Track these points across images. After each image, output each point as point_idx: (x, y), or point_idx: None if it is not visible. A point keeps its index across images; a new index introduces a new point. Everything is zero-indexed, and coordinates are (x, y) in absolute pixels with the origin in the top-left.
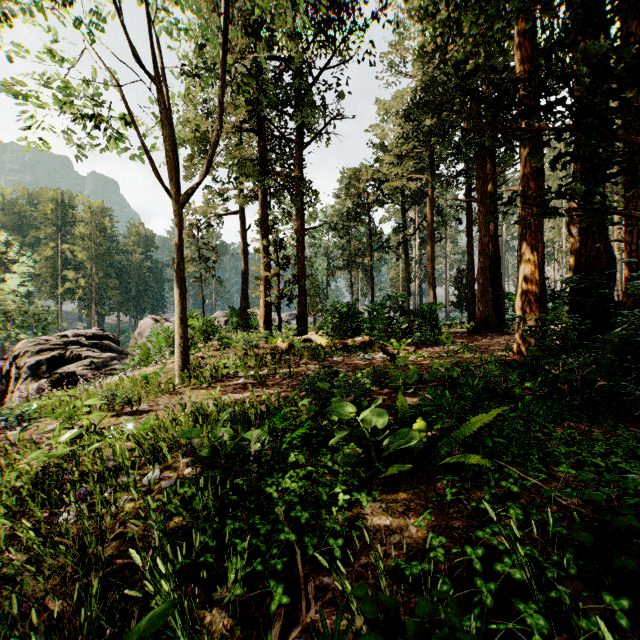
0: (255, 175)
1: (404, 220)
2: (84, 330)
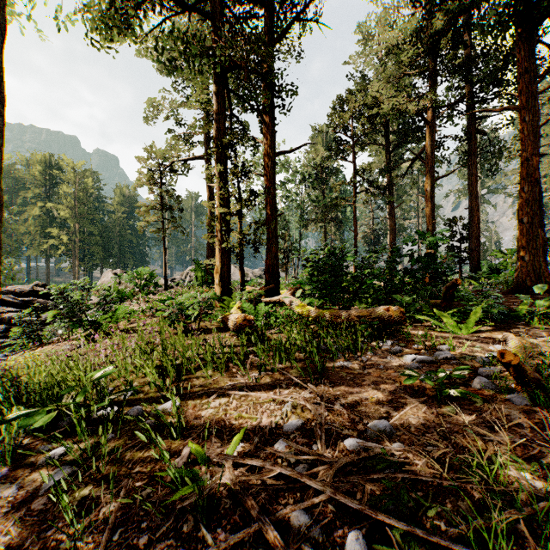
0: (196, 45)
1: (389, 161)
2: (21, 286)
